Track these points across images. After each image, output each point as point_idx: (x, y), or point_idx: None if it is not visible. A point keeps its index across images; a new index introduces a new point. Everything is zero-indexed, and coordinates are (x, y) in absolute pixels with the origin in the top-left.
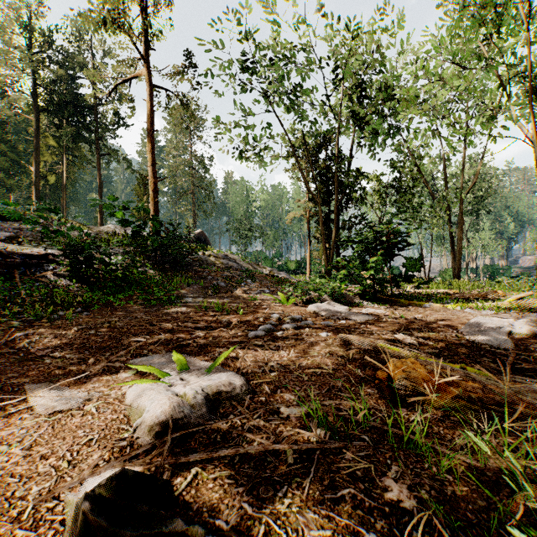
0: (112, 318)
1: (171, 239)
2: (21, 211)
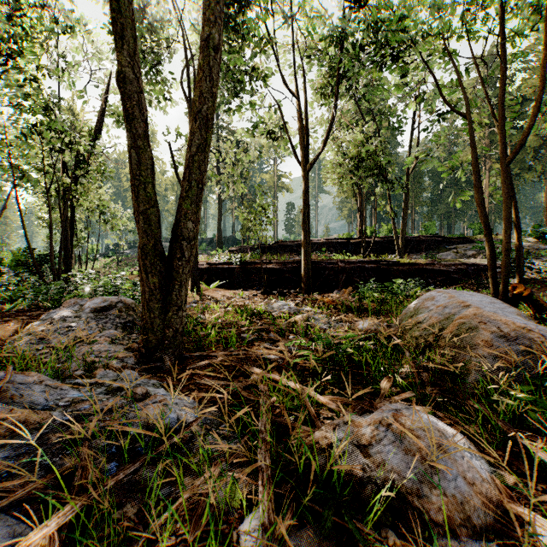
0: None
1: None
2: (477, 236)
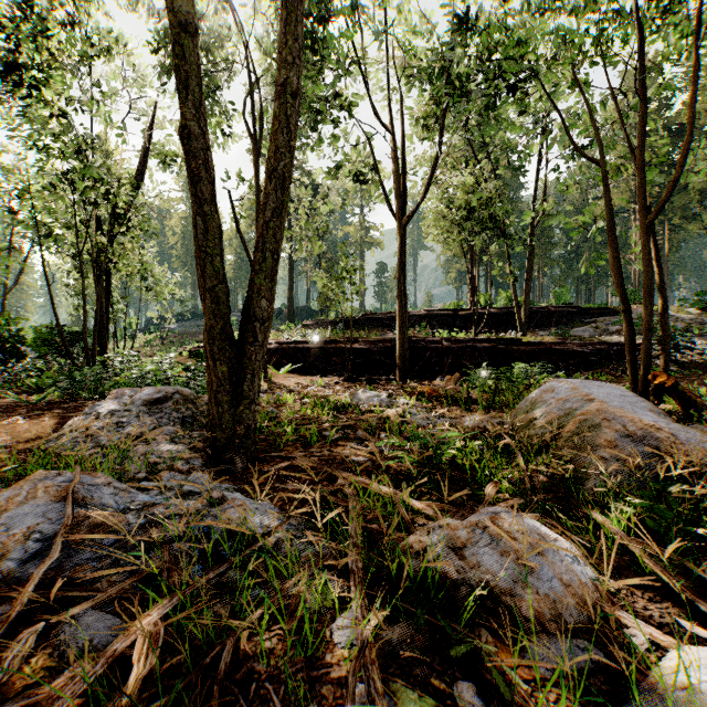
0: (687, 384)
1: None
2: None
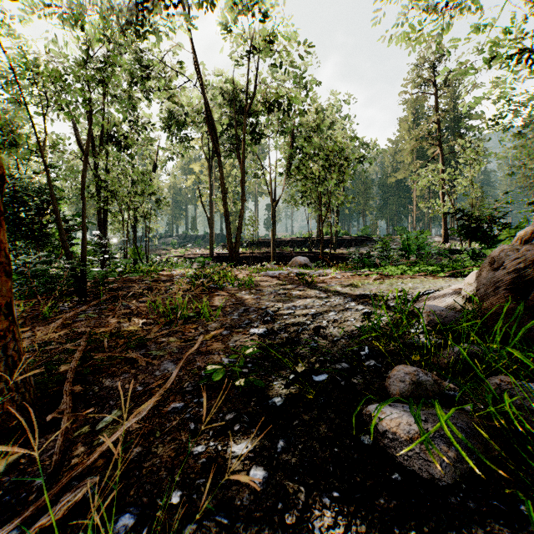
0: None
1: (419, 245)
2: (387, 237)
